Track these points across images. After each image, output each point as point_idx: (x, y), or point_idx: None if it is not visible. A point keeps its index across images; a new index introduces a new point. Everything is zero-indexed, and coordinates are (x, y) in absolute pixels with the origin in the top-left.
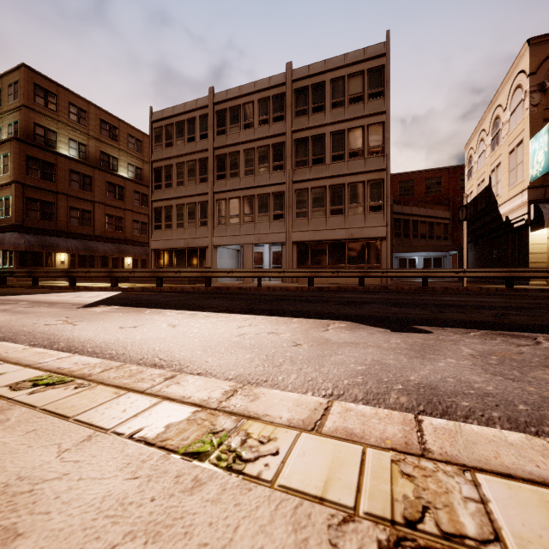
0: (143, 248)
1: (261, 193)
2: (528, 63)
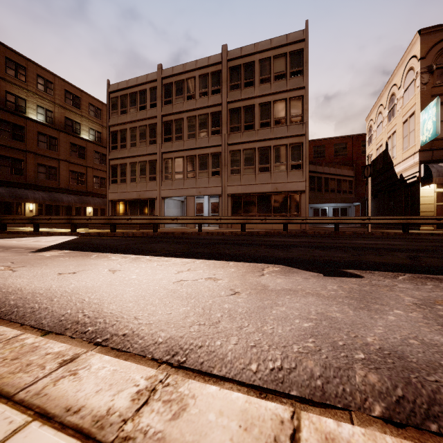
0: (102, 199)
1: (201, 153)
2: (419, 49)
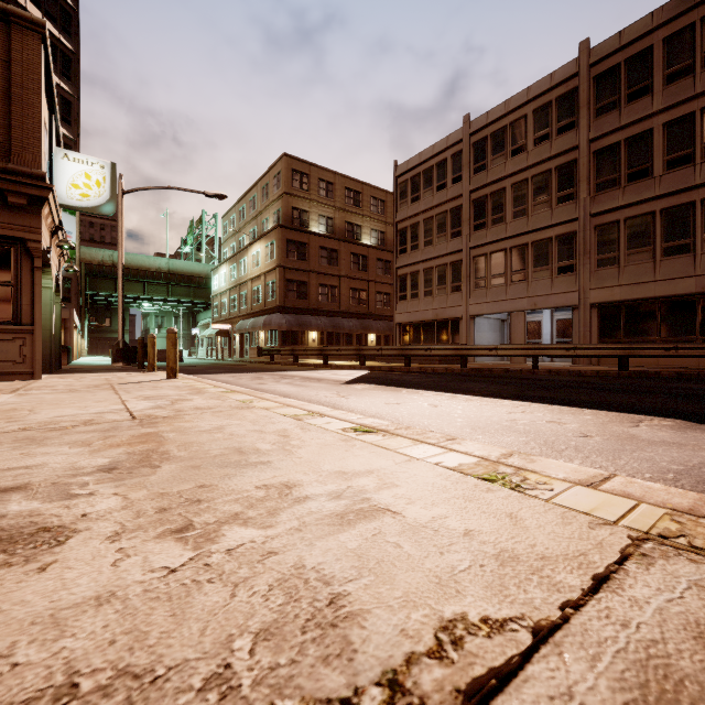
0: (386, 322)
1: (537, 239)
2: None
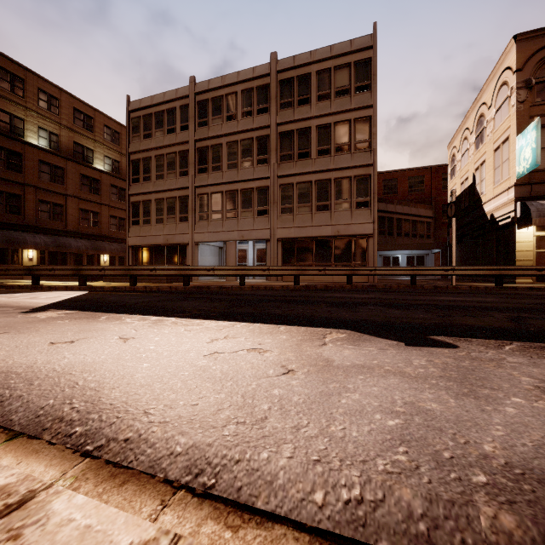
0: (121, 245)
1: (244, 188)
2: (515, 59)
